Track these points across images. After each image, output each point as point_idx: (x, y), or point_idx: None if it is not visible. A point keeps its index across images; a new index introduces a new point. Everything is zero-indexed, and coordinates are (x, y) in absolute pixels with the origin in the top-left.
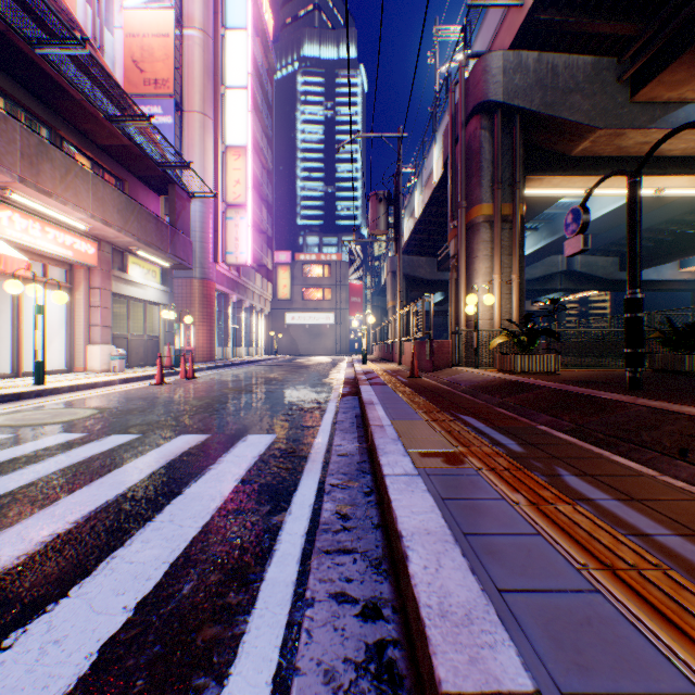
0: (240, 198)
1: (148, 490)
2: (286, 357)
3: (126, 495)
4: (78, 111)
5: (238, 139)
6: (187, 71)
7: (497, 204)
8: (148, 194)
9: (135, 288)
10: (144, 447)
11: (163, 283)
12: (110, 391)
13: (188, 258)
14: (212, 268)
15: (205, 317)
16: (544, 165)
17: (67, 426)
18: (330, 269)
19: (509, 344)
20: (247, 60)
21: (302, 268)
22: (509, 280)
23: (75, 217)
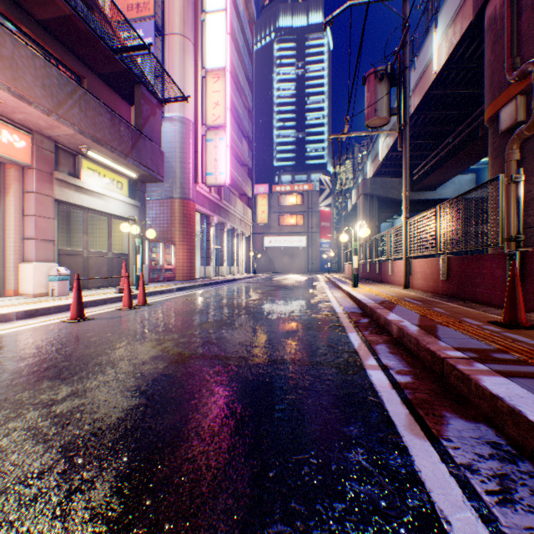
0: (219, 119)
1: None
2: (263, 275)
3: None
4: None
5: (217, 62)
6: None
7: None
8: (115, 100)
9: (90, 197)
10: None
11: (133, 198)
12: None
13: (157, 169)
14: (191, 188)
15: (185, 236)
16: None
17: None
18: (302, 198)
19: None
20: None
21: (278, 198)
22: None
23: None
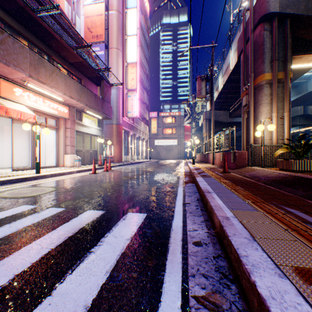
0: (133, 86)
1: (26, 282)
2: (154, 160)
3: (3, 290)
4: (59, 46)
5: (132, 59)
6: (110, 30)
7: (275, 72)
8: (92, 85)
9: (86, 128)
10: (59, 221)
11: (99, 126)
12: (69, 177)
13: (109, 114)
14: (121, 119)
15: (118, 142)
16: (303, 48)
17: (32, 199)
18: (175, 119)
19: (283, 154)
20: (136, 22)
21: (162, 119)
22: (282, 116)
23: (57, 95)
